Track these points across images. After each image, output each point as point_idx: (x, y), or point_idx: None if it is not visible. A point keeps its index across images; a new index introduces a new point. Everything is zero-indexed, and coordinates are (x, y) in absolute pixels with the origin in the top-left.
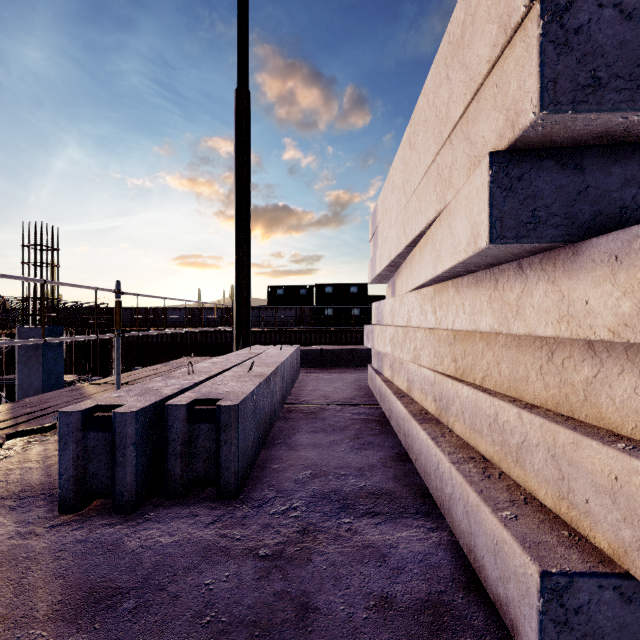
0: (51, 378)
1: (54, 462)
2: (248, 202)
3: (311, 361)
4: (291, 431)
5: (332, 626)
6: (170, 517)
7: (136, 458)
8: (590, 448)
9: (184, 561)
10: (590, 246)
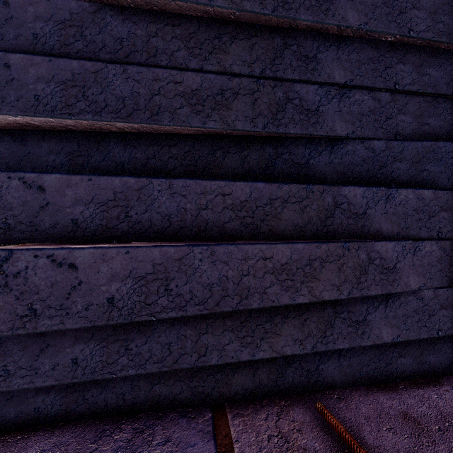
0: None
1: None
2: None
3: None
4: None
5: None
6: None
7: None
8: None
9: None
10: None
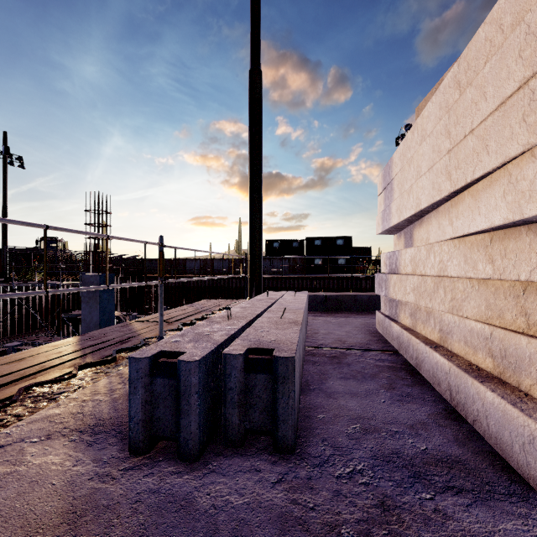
0: (105, 314)
1: (119, 396)
2: (260, 167)
3: (316, 305)
4: (322, 376)
5: None
6: (233, 470)
7: (199, 406)
8: None
9: (262, 533)
10: None
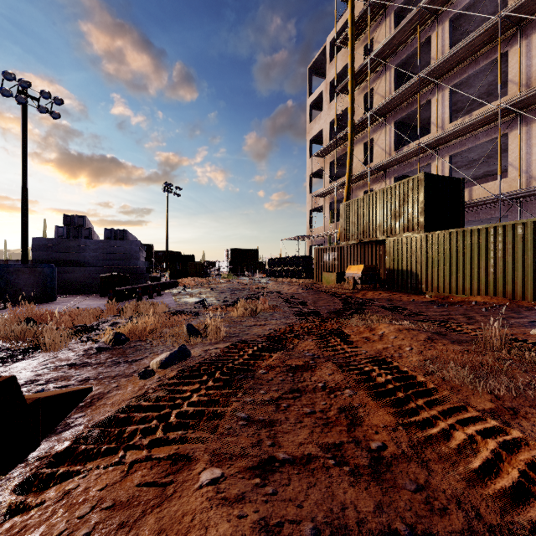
0: None
1: None
2: (27, 229)
3: None
4: None
5: None
6: None
7: None
8: None
9: None
10: None
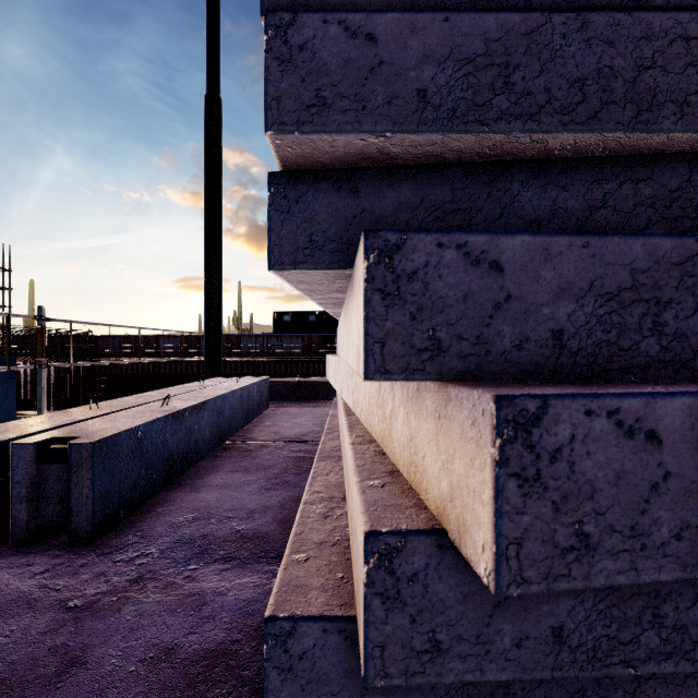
0: (0, 414)
1: None
2: (219, 220)
3: (286, 394)
4: (209, 471)
5: (87, 681)
6: None
7: None
8: (354, 486)
9: None
10: (354, 273)
